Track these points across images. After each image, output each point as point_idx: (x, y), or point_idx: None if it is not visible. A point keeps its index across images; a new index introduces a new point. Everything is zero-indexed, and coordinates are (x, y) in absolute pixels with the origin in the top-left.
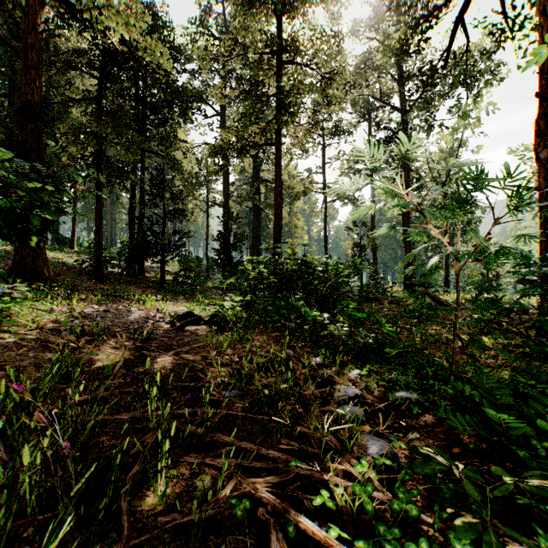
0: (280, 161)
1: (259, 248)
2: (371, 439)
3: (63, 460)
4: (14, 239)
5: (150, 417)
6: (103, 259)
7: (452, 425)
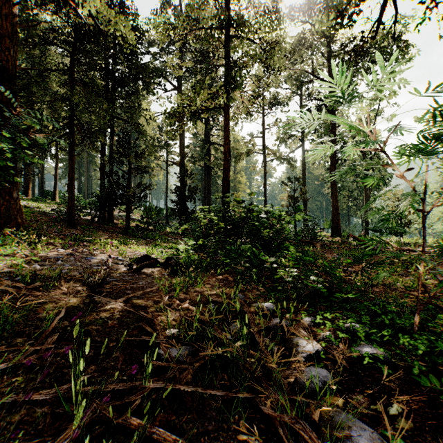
0: (228, 122)
1: (209, 200)
2: (353, 426)
3: None
4: None
5: (73, 400)
6: (76, 208)
7: None
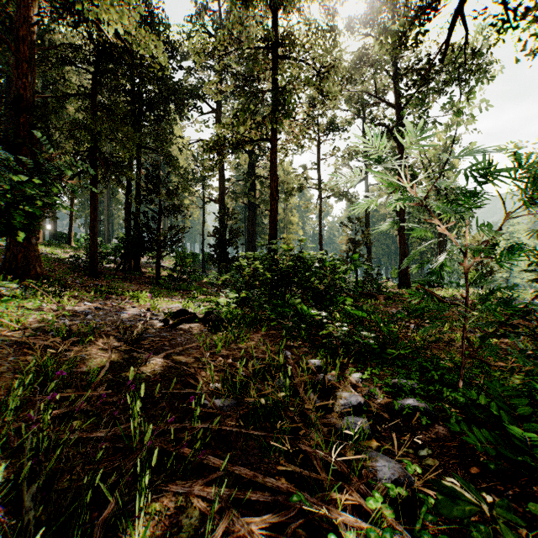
0: (276, 156)
1: (254, 244)
2: (380, 459)
3: (21, 499)
4: (0, 235)
5: (132, 435)
6: (98, 255)
7: (469, 442)
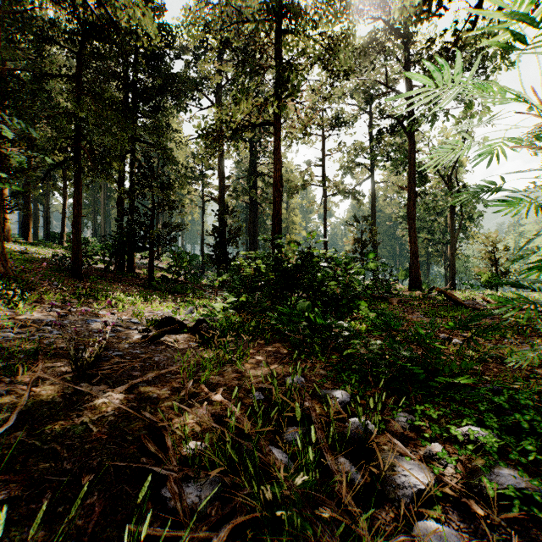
0: (280, 142)
1: (255, 244)
2: None
3: None
4: None
5: None
6: (84, 254)
7: None
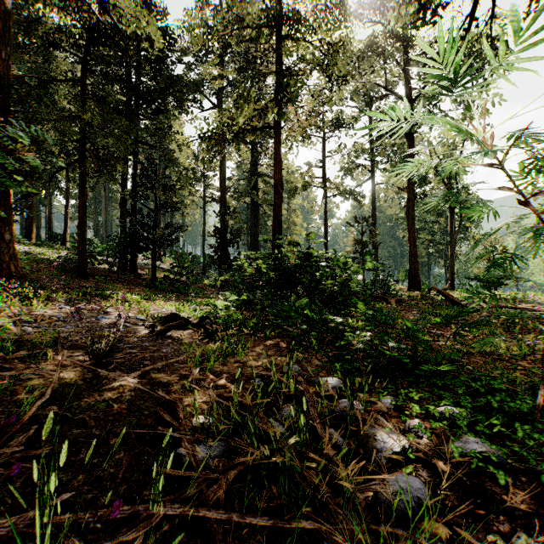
0: (280, 145)
1: (256, 245)
2: None
3: None
4: None
5: (37, 539)
6: (88, 255)
7: None
